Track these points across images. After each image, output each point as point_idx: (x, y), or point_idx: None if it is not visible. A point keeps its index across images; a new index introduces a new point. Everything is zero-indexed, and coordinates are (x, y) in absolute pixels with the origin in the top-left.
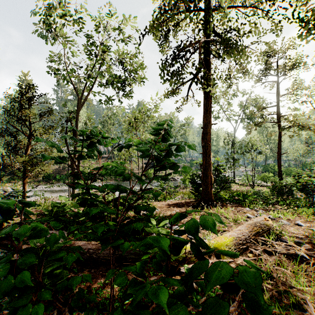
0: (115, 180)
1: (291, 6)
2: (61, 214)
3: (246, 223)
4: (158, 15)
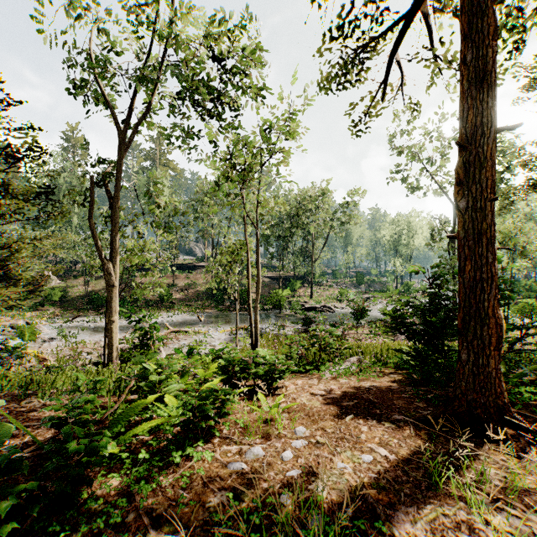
0: (216, 308)
1: None
2: None
3: None
4: None
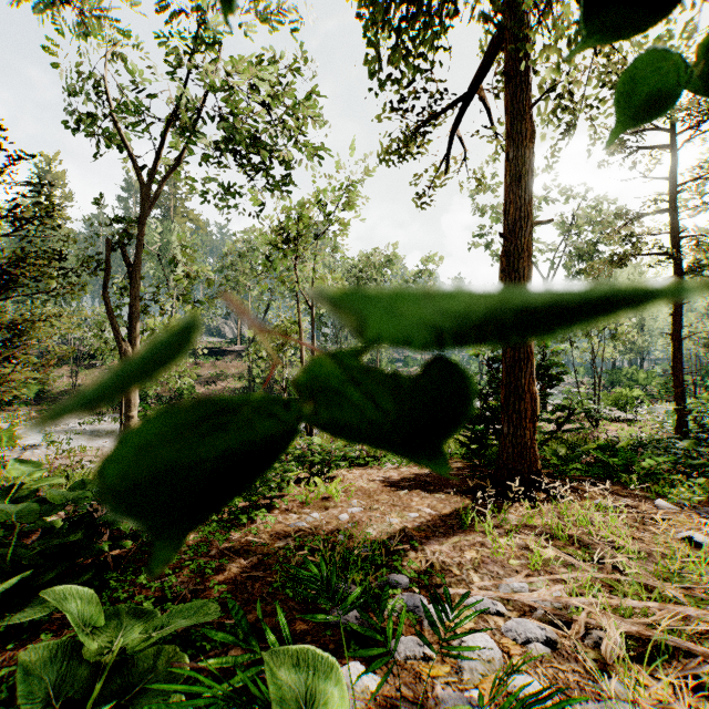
0: None
1: None
2: None
3: None
4: None
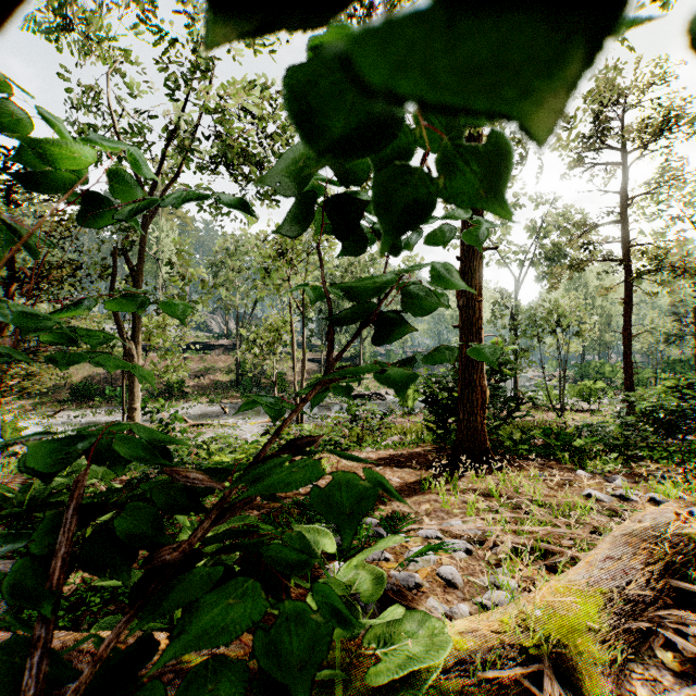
0: (243, 398)
1: None
2: (55, 498)
3: (619, 528)
4: None
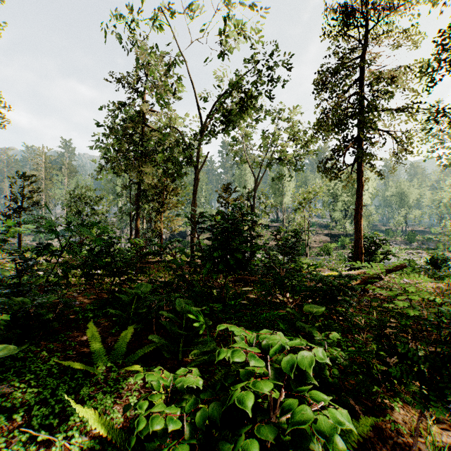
0: None
1: (433, 106)
2: None
3: (359, 271)
4: (315, 133)
